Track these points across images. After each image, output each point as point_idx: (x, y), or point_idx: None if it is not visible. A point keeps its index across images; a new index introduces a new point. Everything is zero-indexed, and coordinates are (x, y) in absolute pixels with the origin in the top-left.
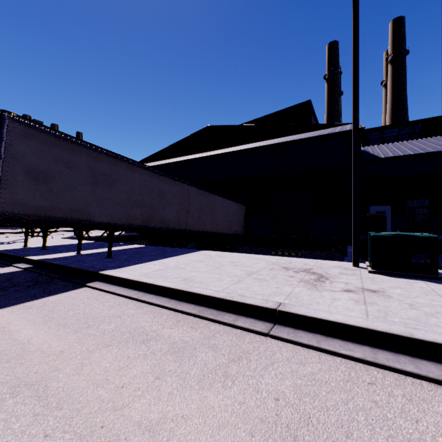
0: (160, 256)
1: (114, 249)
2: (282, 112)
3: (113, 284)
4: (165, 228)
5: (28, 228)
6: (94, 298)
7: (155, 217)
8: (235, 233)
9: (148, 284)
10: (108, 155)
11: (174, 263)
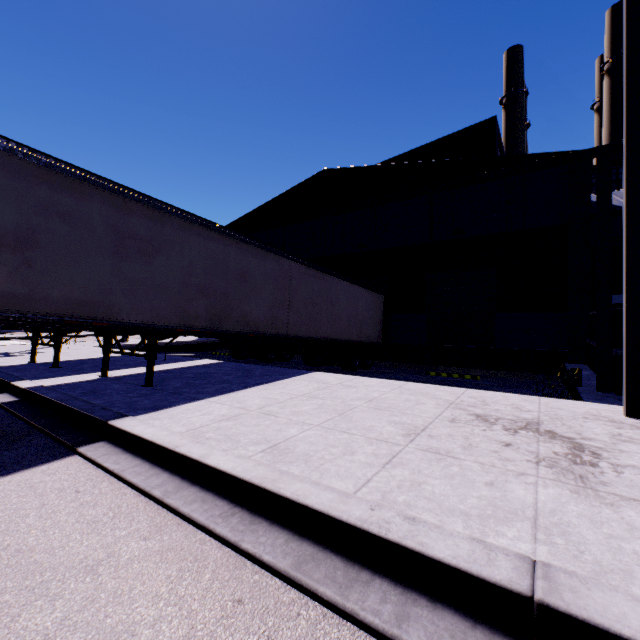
0: (238, 384)
1: (166, 368)
2: (445, 141)
3: (128, 452)
4: (250, 332)
5: (37, 331)
6: (73, 489)
7: (231, 313)
8: (368, 339)
9: (190, 459)
10: (146, 202)
11: (259, 400)
